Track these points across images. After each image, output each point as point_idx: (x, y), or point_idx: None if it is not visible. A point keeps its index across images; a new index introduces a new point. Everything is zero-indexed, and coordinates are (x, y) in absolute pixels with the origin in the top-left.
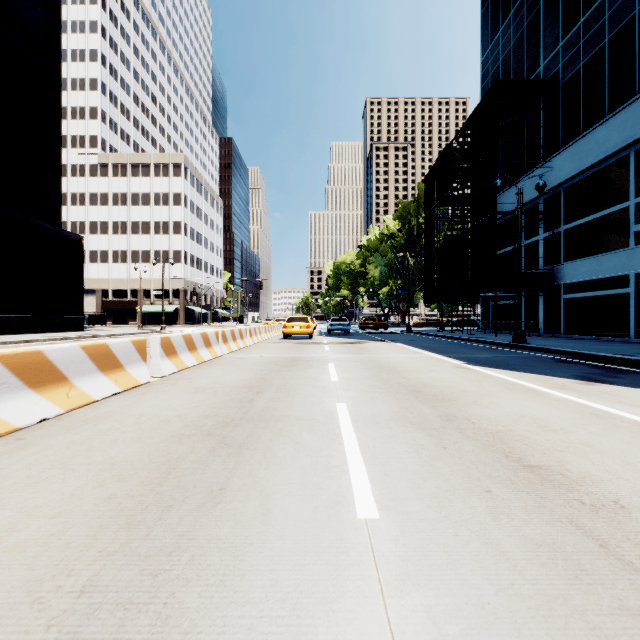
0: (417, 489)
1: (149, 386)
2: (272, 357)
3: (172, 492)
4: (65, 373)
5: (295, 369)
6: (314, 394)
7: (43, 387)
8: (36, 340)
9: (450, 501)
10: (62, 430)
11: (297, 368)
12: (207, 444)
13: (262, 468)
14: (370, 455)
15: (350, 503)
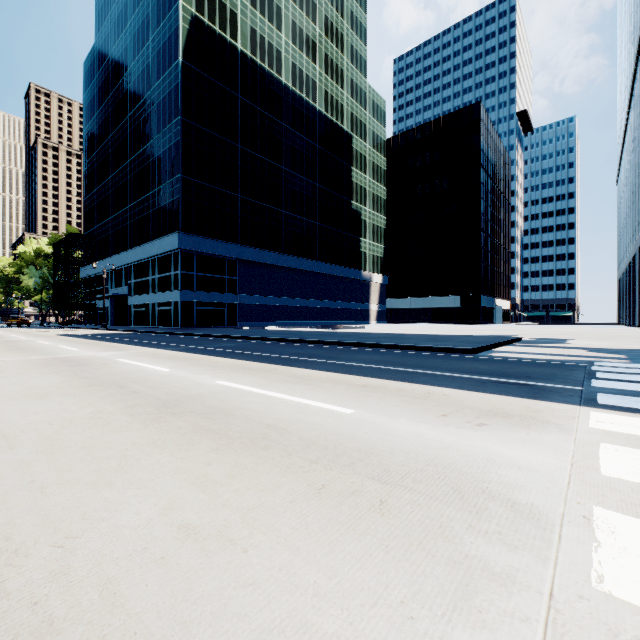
0: None
1: None
2: None
3: None
4: None
5: None
6: None
7: None
8: None
9: None
10: None
11: None
12: None
13: None
14: None
15: None
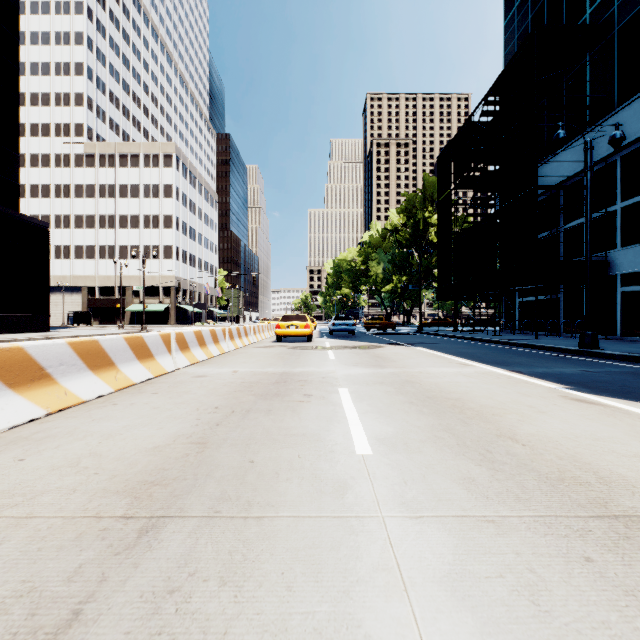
0: None
1: None
2: (250, 373)
3: None
4: None
5: (280, 405)
6: (317, 548)
7: None
8: None
9: None
10: None
11: (284, 402)
12: None
13: None
14: None
15: None
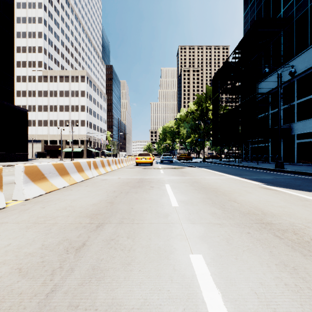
0: None
1: None
2: (126, 178)
3: None
4: None
5: (140, 190)
6: (158, 230)
7: None
8: None
9: None
10: None
11: (142, 189)
12: None
13: None
14: None
15: None
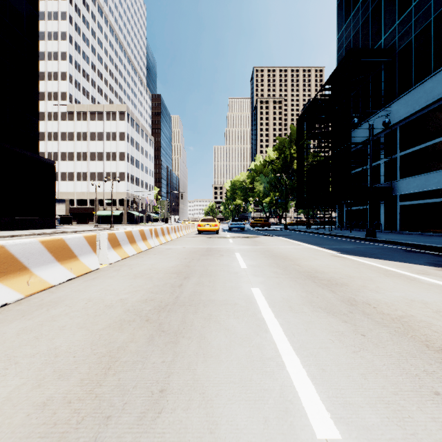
0: (363, 391)
1: (98, 272)
2: (192, 248)
3: (111, 395)
4: (25, 264)
5: (211, 257)
6: (231, 279)
7: (4, 276)
8: (20, 235)
9: (406, 409)
10: (18, 315)
11: (212, 257)
12: (145, 331)
13: (200, 361)
14: (298, 344)
15: (300, 412)
